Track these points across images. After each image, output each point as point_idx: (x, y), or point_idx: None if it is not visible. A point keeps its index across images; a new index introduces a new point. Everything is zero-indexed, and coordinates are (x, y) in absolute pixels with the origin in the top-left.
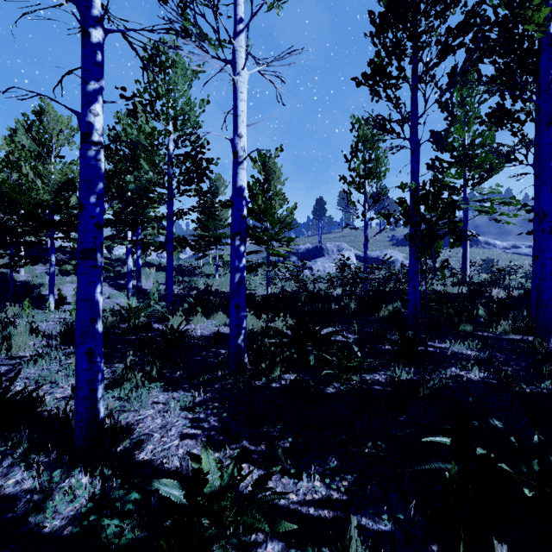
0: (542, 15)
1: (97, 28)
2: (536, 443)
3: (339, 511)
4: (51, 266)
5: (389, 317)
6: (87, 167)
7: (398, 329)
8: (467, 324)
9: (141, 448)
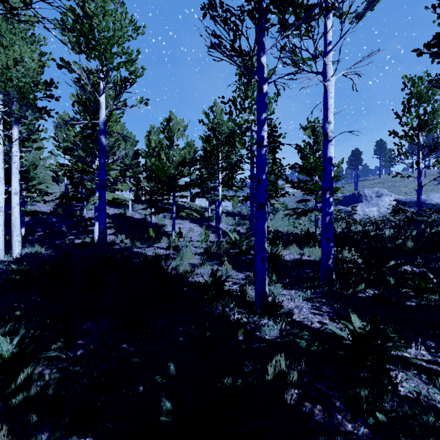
0: None
1: (265, 84)
2: None
3: None
4: (173, 214)
5: None
6: (261, 160)
7: None
8: None
9: (291, 315)
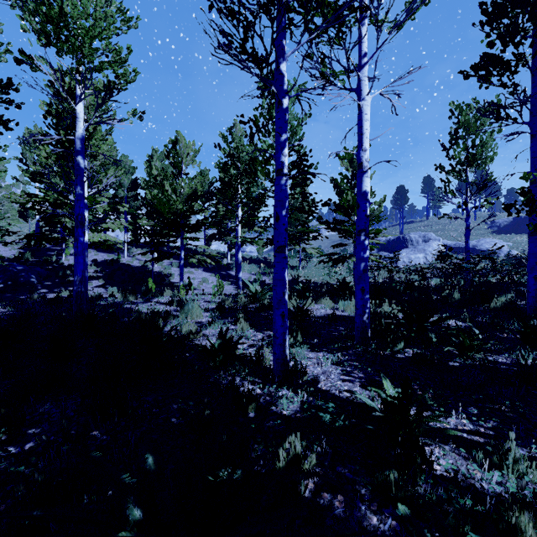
0: None
1: (286, 98)
2: None
3: (489, 439)
4: (181, 260)
5: (502, 309)
6: (280, 192)
7: (516, 320)
8: None
9: (316, 383)
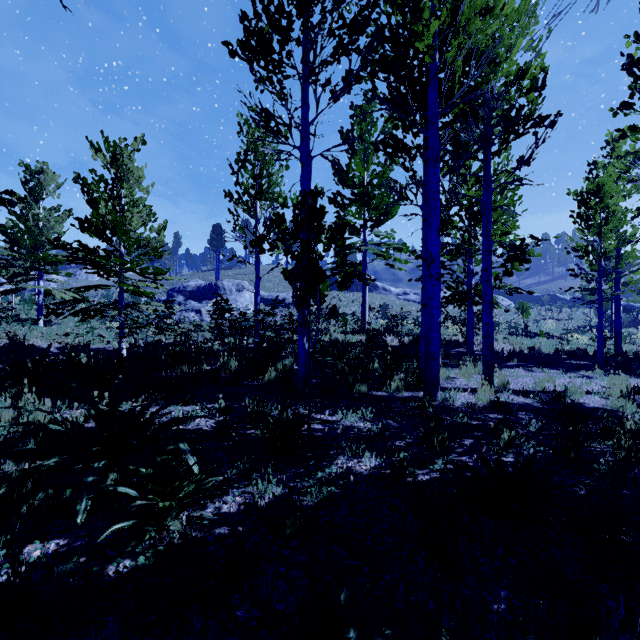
0: (432, 29)
1: None
2: None
3: None
4: None
5: (276, 380)
6: None
7: (284, 399)
8: (362, 384)
9: None
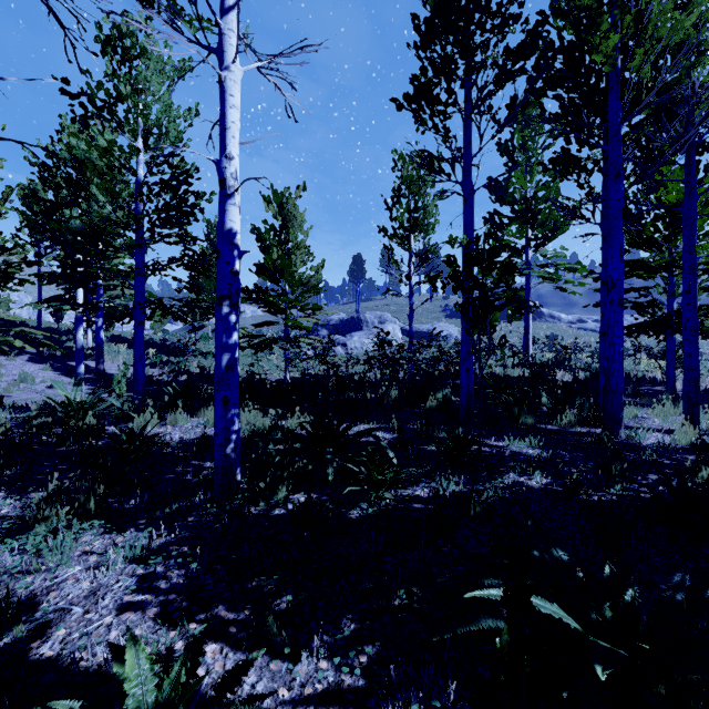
0: (611, 44)
1: None
2: (607, 577)
3: (351, 708)
4: None
5: (438, 409)
6: None
7: (448, 424)
8: (529, 416)
9: (45, 637)
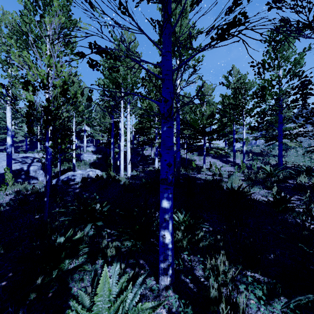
0: None
1: None
2: None
3: None
4: (204, 152)
5: None
6: None
7: None
8: None
9: None
